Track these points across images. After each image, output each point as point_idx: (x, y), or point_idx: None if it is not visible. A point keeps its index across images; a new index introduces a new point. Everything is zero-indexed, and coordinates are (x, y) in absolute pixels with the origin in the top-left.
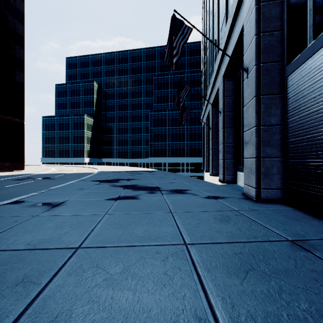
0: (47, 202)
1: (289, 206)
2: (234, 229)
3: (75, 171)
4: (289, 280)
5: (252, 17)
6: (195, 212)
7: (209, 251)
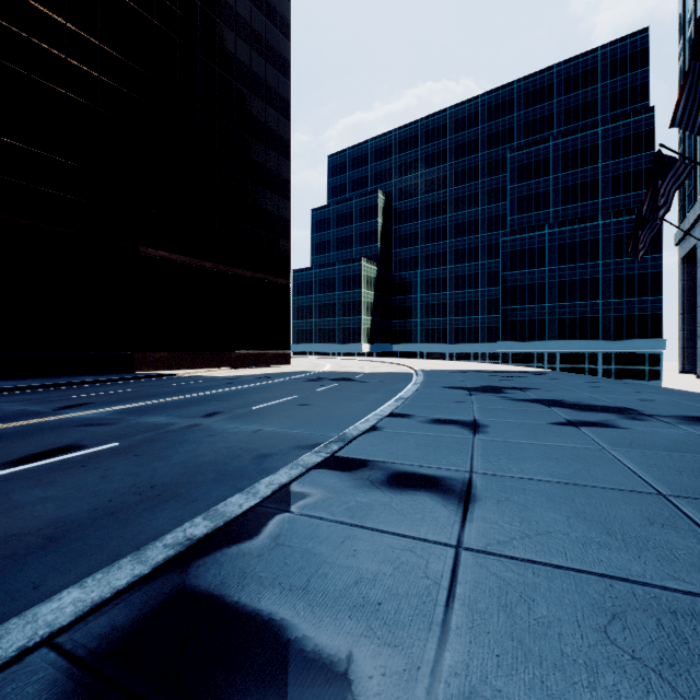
0: (445, 418)
1: None
2: None
3: (372, 369)
4: None
5: None
6: None
7: None
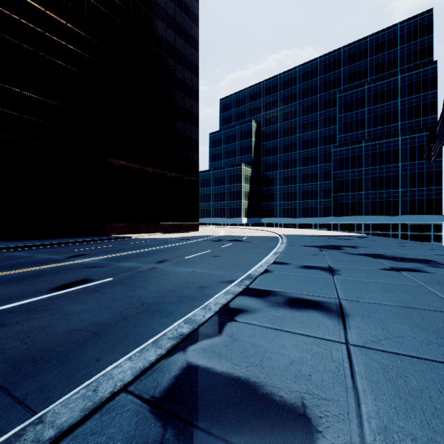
0: (310, 265)
1: None
2: None
3: (251, 234)
4: None
5: None
6: None
7: None
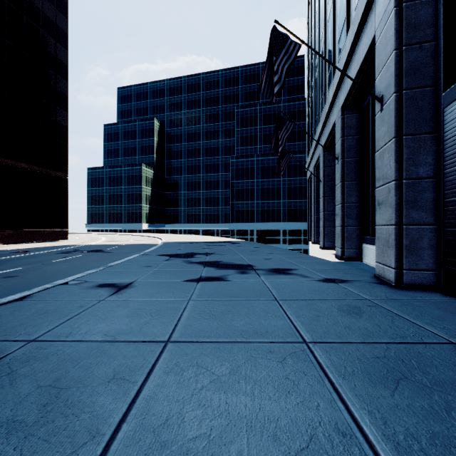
0: (111, 282)
1: (447, 295)
2: (370, 326)
3: (133, 242)
4: None
5: (389, 25)
6: (310, 300)
7: (340, 353)
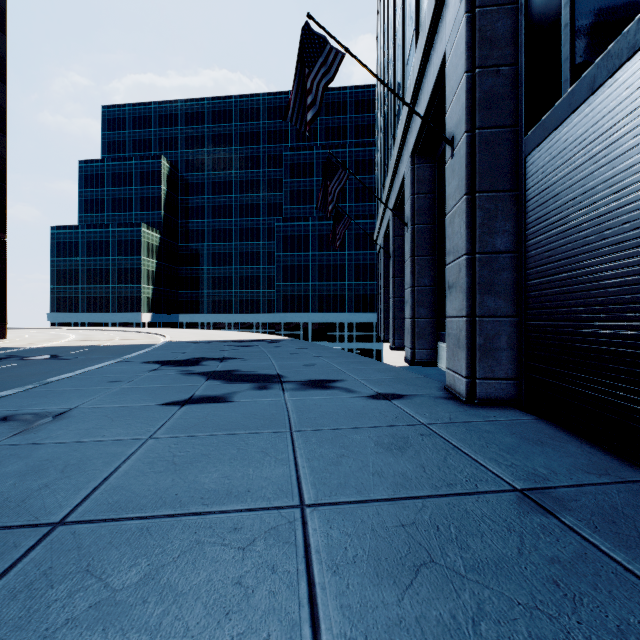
0: (29, 412)
1: (529, 412)
2: (412, 468)
3: (118, 342)
4: (502, 586)
5: (460, 37)
6: (341, 429)
7: (348, 522)
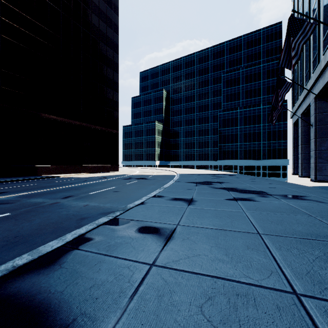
0: (179, 197)
1: None
2: None
3: (157, 173)
4: None
5: None
6: None
7: None
